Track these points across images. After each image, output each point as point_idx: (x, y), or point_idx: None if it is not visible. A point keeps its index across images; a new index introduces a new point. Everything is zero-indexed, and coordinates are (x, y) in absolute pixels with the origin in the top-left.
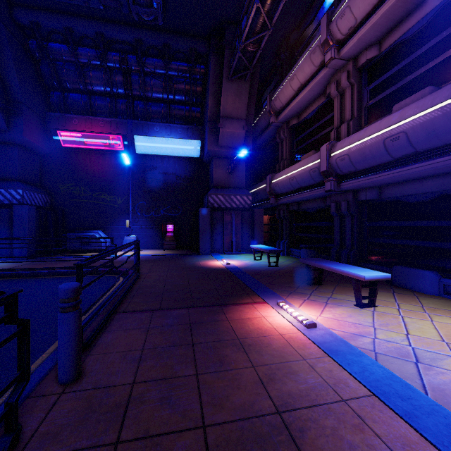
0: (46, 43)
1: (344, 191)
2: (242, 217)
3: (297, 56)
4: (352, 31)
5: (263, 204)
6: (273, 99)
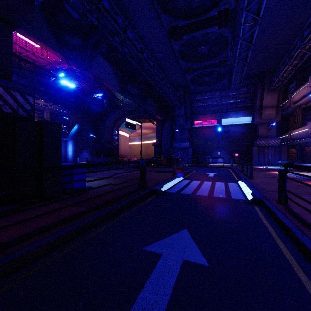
0: (195, 95)
1: None
2: (274, 150)
3: (306, 76)
4: None
5: (287, 143)
6: (291, 98)
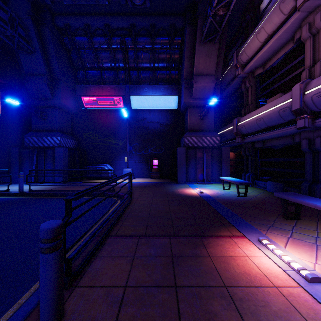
0: (74, 38)
1: (320, 127)
2: (211, 154)
3: (262, 14)
4: None
5: (229, 143)
6: (239, 54)
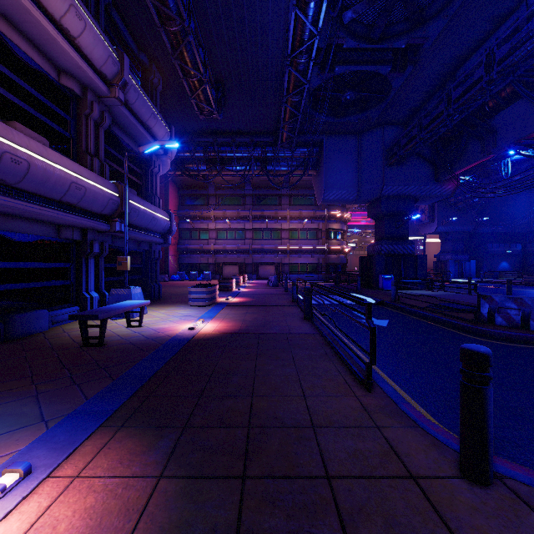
0: None
1: None
2: None
3: None
4: None
5: None
6: None
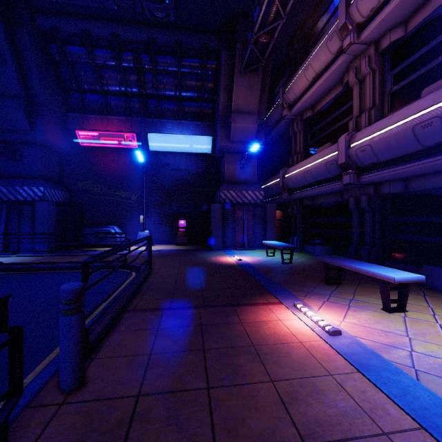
0: (65, 46)
1: (365, 184)
2: (253, 212)
3: (312, 46)
4: (374, 12)
5: (275, 199)
6: (286, 92)
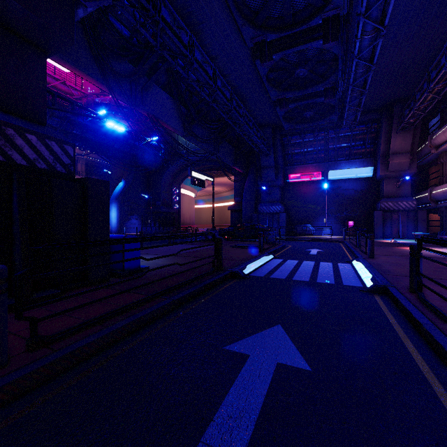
0: (289, 137)
1: None
2: (407, 216)
3: None
4: None
5: (426, 206)
6: (432, 139)
